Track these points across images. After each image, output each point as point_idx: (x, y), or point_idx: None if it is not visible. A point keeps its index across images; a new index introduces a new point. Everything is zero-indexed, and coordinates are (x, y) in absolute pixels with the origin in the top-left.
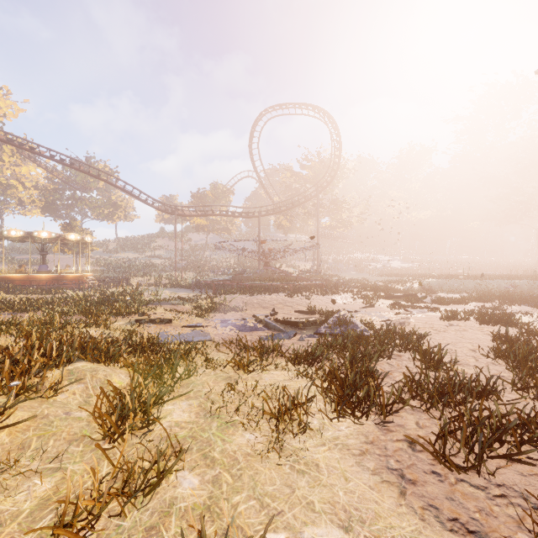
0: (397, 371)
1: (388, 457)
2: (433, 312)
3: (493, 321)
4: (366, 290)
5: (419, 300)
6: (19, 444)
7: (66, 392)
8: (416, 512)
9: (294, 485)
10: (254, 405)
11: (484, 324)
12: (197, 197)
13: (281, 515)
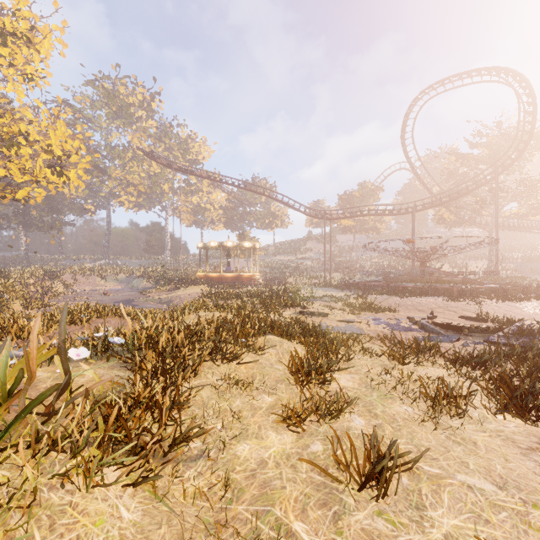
0: None
1: None
2: None
3: None
4: None
5: None
6: (251, 375)
7: (267, 353)
8: None
9: (449, 448)
10: (410, 389)
11: None
12: (344, 199)
13: (435, 460)
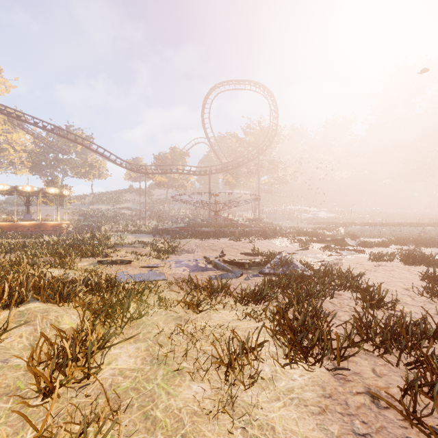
0: (340, 311)
1: (352, 417)
2: (360, 254)
3: (416, 262)
4: (300, 235)
5: (347, 244)
6: None
7: (13, 335)
8: None
9: None
10: (202, 349)
11: (408, 264)
12: (159, 159)
13: None
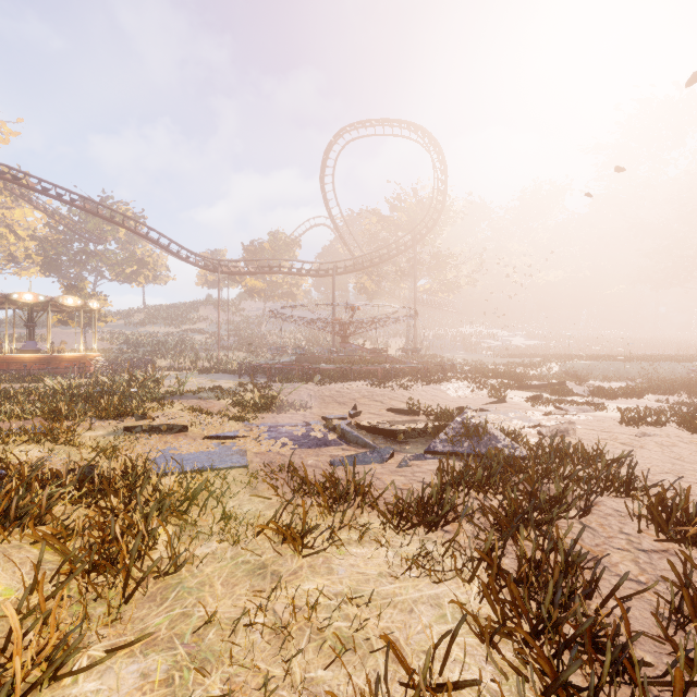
0: (611, 548)
1: None
2: (600, 410)
3: None
4: (487, 376)
5: (571, 392)
6: None
7: None
8: None
9: None
10: (308, 677)
11: None
12: (251, 251)
13: None
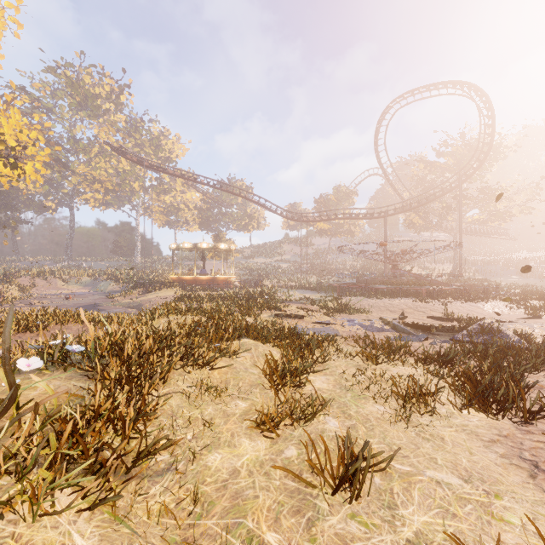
0: None
1: (523, 450)
2: None
3: None
4: (530, 298)
5: None
6: (224, 380)
7: (241, 357)
8: (544, 491)
9: (419, 445)
10: (382, 388)
11: None
12: (320, 203)
13: (406, 458)
